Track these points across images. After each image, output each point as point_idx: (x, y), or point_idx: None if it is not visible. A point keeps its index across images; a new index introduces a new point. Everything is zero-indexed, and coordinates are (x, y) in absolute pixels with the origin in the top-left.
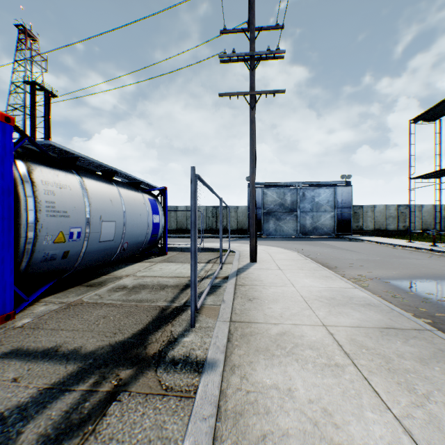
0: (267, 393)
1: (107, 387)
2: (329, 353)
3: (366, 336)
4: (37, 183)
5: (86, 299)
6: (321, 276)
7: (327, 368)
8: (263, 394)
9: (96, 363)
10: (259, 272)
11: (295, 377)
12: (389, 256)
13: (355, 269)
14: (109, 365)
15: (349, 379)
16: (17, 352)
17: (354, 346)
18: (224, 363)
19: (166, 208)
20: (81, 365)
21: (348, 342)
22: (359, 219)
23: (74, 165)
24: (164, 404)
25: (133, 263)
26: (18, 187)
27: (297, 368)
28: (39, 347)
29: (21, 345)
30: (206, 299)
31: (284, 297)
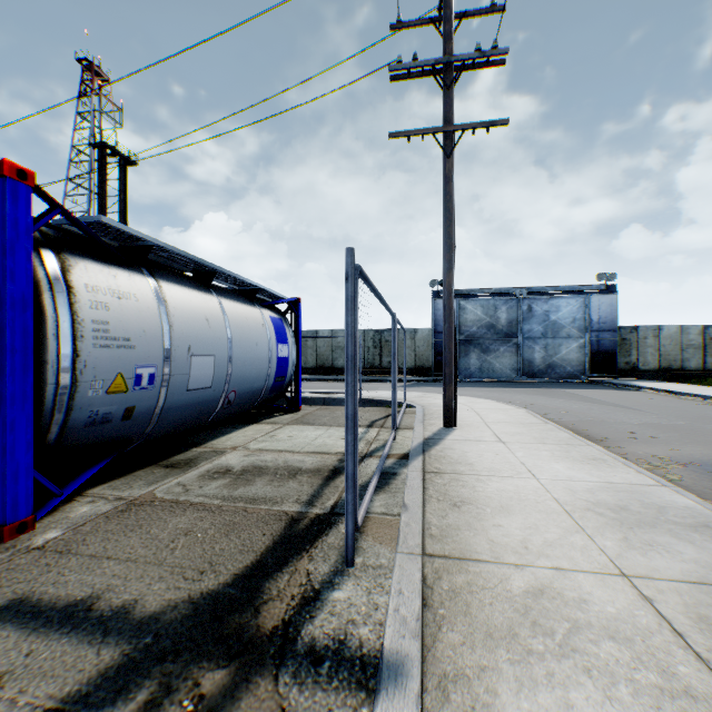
0: None
1: None
2: (659, 655)
3: None
4: (78, 290)
5: (161, 492)
6: (584, 457)
7: (667, 701)
8: None
9: (159, 646)
10: (463, 447)
11: None
12: (701, 418)
13: (643, 443)
14: (182, 654)
15: None
16: (19, 608)
17: None
18: (423, 669)
19: (299, 332)
20: (127, 649)
21: (693, 625)
22: (630, 350)
23: (145, 260)
24: None
25: (244, 426)
26: (42, 295)
27: (595, 695)
28: (61, 597)
29: (31, 589)
30: (372, 500)
31: (521, 503)
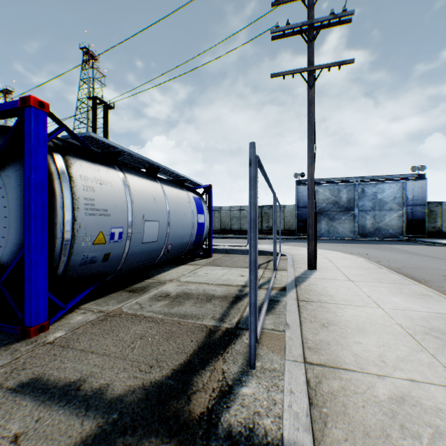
0: None
1: None
2: None
3: None
4: (75, 178)
5: (125, 308)
6: (414, 293)
7: None
8: None
9: (122, 421)
10: (323, 284)
11: None
12: None
13: None
14: (137, 429)
15: None
16: (34, 385)
17: None
18: None
19: (211, 207)
20: (101, 422)
21: None
22: (435, 218)
23: (116, 160)
24: None
25: (177, 266)
26: (54, 182)
27: None
28: (61, 378)
29: (43, 372)
30: (264, 319)
31: (372, 326)
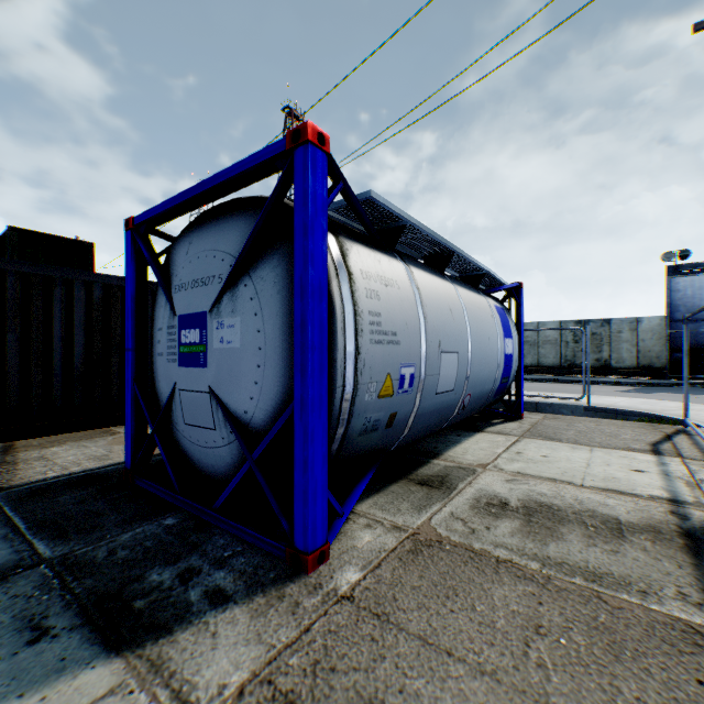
0: None
1: None
2: None
3: None
4: (355, 276)
5: (440, 527)
6: None
7: None
8: None
9: None
10: None
11: None
12: None
13: None
14: None
15: None
16: None
17: None
18: None
19: (521, 324)
20: None
21: None
22: None
23: (396, 243)
24: None
25: (469, 434)
26: (330, 283)
27: None
28: None
29: (375, 694)
30: None
31: None
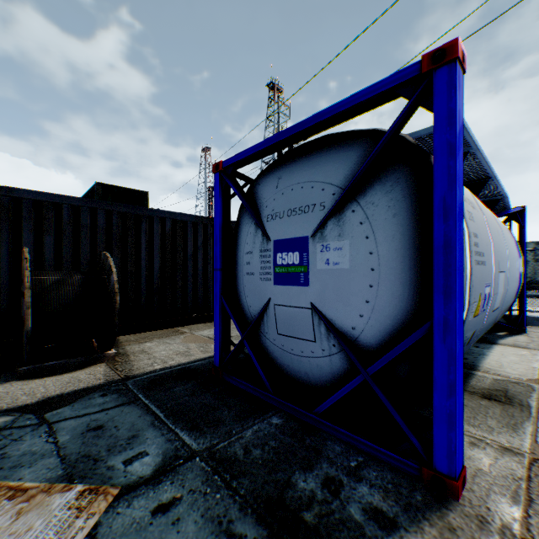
0: None
1: None
2: None
3: None
4: None
5: None
6: None
7: None
8: None
9: None
10: None
11: None
12: None
13: None
14: None
15: None
16: None
17: None
18: None
19: (523, 245)
20: None
21: None
22: None
23: None
24: None
25: (485, 345)
26: None
27: None
28: None
29: None
30: None
31: None
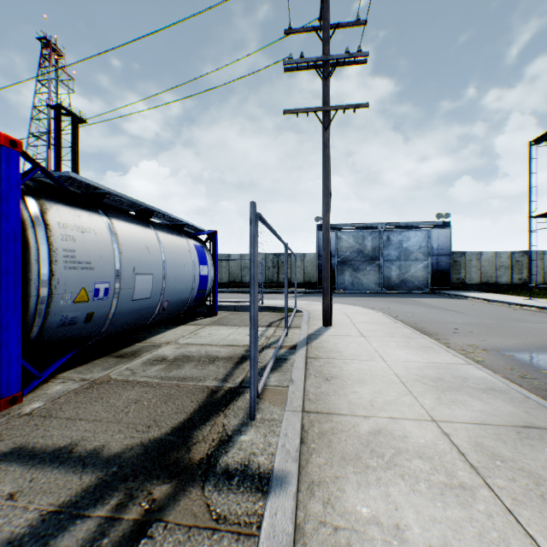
0: (364, 533)
1: (134, 513)
2: (447, 466)
3: (497, 438)
4: (53, 227)
5: (114, 375)
6: (419, 346)
7: (448, 490)
8: (359, 534)
9: (122, 472)
10: (335, 340)
11: (402, 505)
12: (505, 318)
13: (462, 336)
14: (139, 476)
15: (485, 512)
16: (19, 453)
17: (483, 455)
18: (299, 479)
19: (216, 256)
20: (101, 475)
21: (472, 448)
22: (460, 269)
23: (101, 203)
24: (214, 545)
25: (175, 326)
26: (27, 231)
27: (405, 489)
28: (49, 445)
29: (26, 441)
30: (269, 377)
31: (372, 377)
